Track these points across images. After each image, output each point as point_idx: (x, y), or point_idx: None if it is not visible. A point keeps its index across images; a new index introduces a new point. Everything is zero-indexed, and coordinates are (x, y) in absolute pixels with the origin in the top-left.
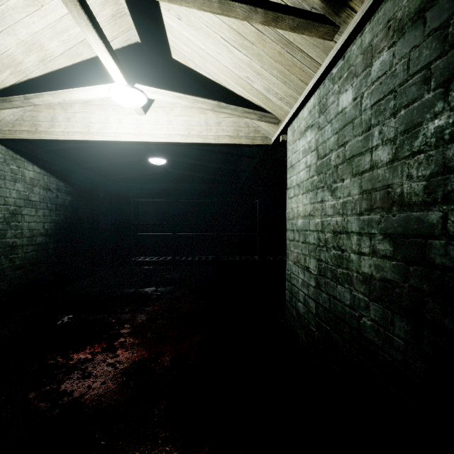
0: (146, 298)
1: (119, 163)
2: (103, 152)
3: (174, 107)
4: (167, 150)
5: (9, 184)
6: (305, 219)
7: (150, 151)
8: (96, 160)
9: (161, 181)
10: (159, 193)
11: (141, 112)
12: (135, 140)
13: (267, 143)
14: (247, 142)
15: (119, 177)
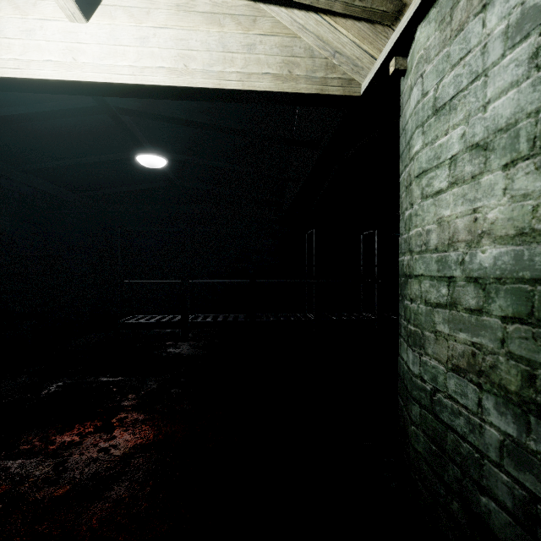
0: (113, 405)
1: (87, 164)
2: (60, 145)
3: (153, 8)
4: (173, 150)
5: None
6: (530, 243)
7: (133, 138)
8: (48, 159)
9: (167, 202)
10: (164, 219)
11: (73, 10)
12: (63, 78)
13: (351, 93)
14: (310, 90)
15: (99, 193)
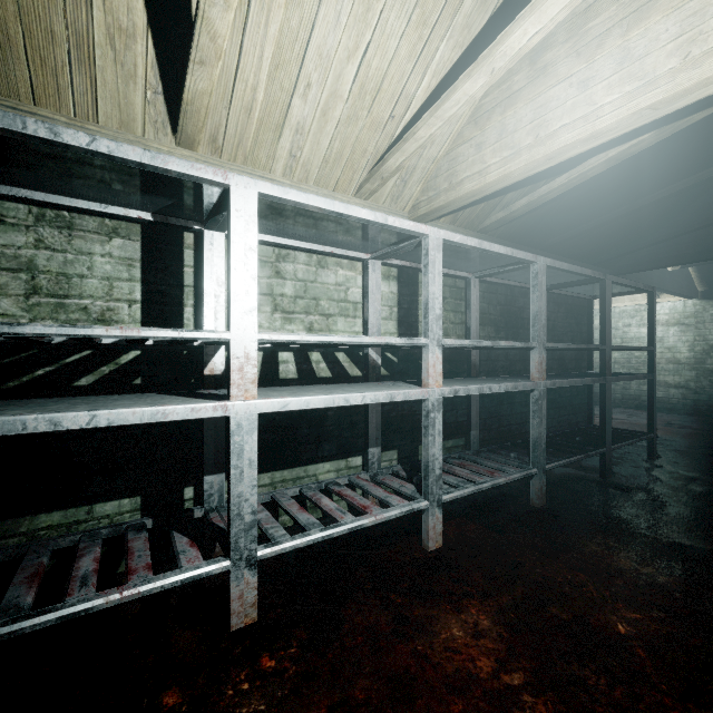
0: None
1: None
2: None
3: None
4: None
5: (709, 326)
6: None
7: None
8: None
9: None
10: None
11: None
12: None
13: None
14: None
15: None
